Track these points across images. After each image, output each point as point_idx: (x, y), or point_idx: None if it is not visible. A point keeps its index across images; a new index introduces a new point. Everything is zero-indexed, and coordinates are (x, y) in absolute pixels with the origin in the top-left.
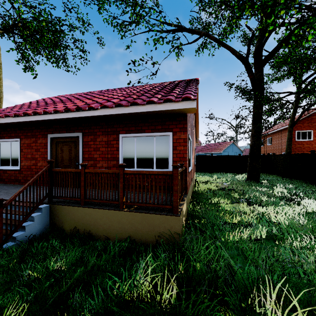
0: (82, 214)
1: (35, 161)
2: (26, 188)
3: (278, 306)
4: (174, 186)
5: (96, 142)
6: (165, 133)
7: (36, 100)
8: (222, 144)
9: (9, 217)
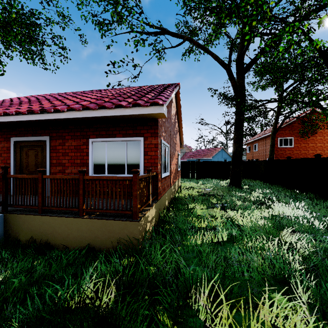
0: (39, 223)
1: None
2: None
3: (208, 301)
4: (134, 192)
5: (65, 146)
6: (136, 137)
7: (2, 99)
8: (212, 150)
9: None
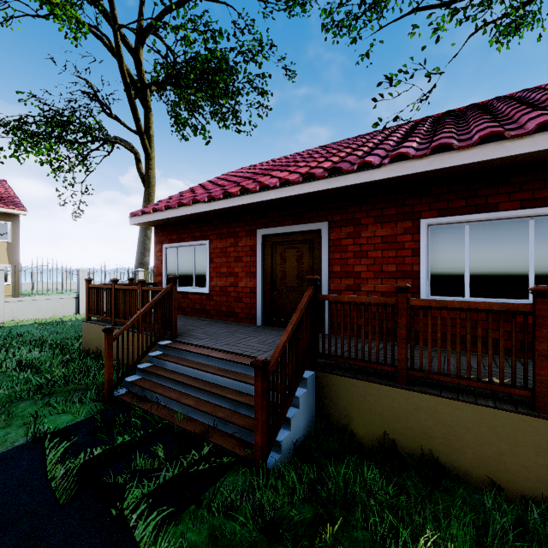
0: (406, 406)
1: (234, 278)
2: (289, 336)
3: None
4: None
5: (359, 239)
6: None
7: (214, 178)
8: None
9: (242, 388)
